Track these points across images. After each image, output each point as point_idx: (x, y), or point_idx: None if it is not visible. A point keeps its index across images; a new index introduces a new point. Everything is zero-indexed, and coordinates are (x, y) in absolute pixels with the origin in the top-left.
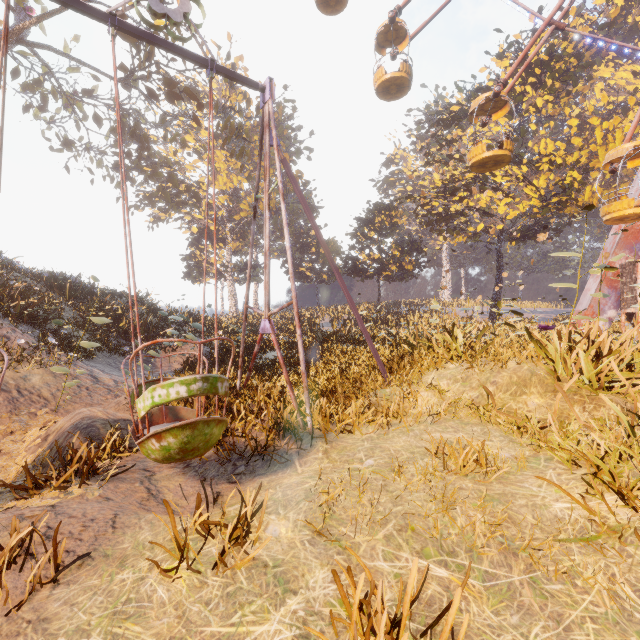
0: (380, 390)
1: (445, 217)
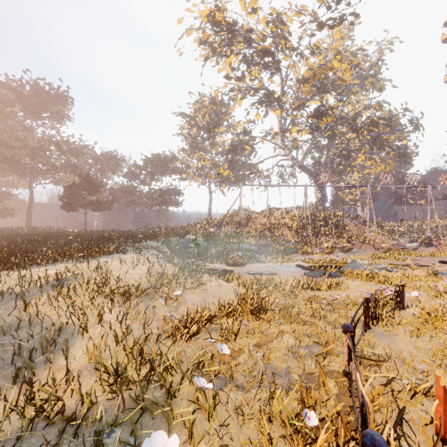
0: None
1: None
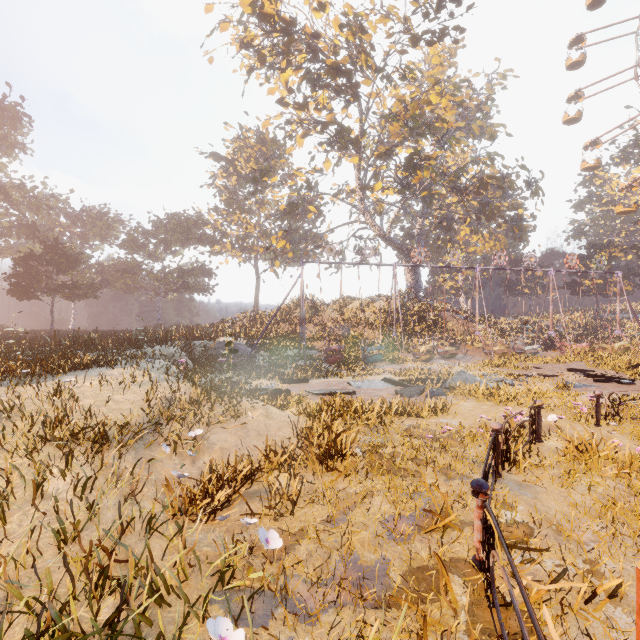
0: None
1: None
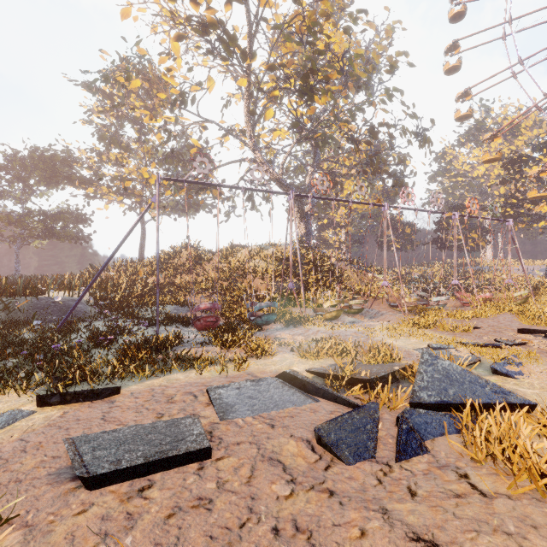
0: (539, 299)
1: (514, 216)
